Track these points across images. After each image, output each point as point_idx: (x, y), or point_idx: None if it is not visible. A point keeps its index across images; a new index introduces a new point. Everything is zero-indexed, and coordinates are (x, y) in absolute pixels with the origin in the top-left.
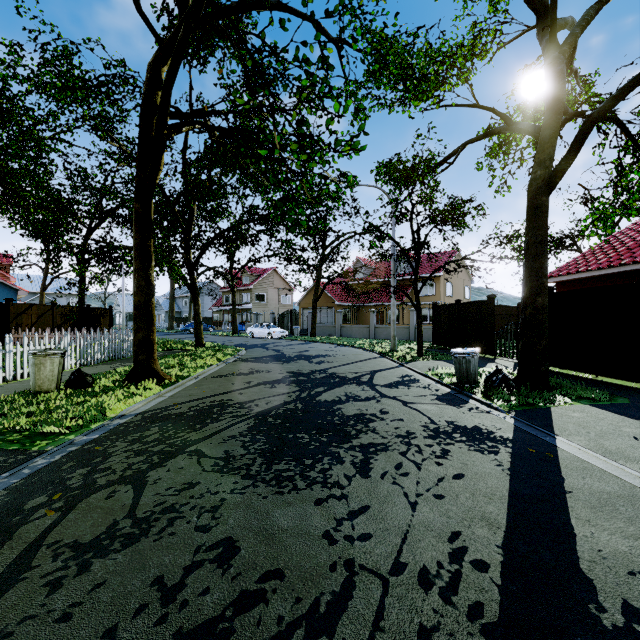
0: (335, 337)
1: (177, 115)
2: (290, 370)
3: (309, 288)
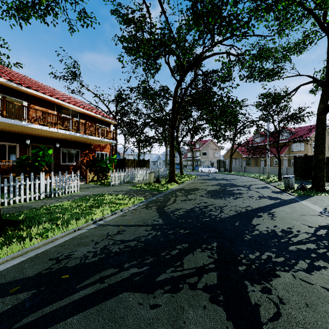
0: (241, 172)
1: (182, 102)
2: (218, 182)
3: (228, 149)
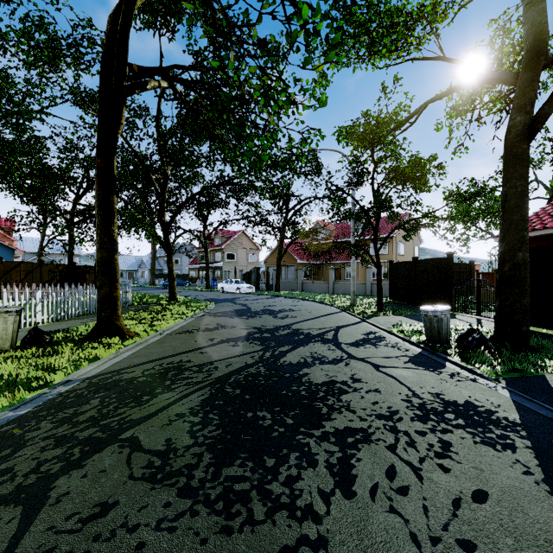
0: (297, 292)
1: (139, 68)
2: (254, 325)
3: (274, 248)
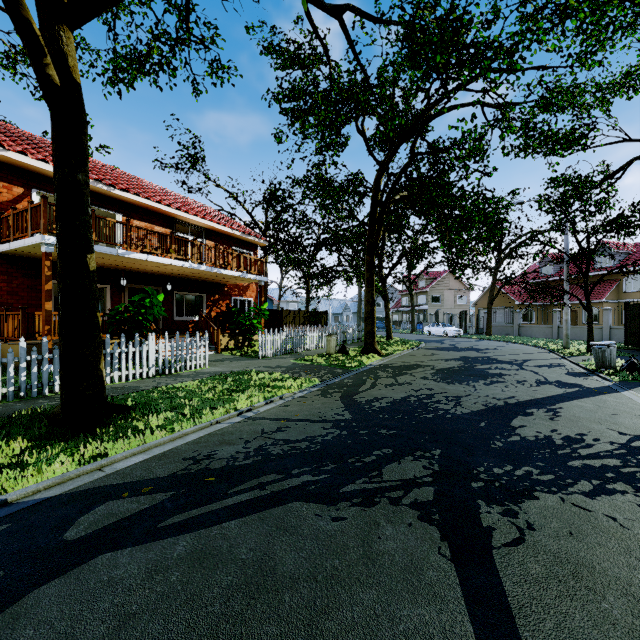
0: (512, 336)
1: (389, 203)
2: (460, 355)
3: (486, 289)
